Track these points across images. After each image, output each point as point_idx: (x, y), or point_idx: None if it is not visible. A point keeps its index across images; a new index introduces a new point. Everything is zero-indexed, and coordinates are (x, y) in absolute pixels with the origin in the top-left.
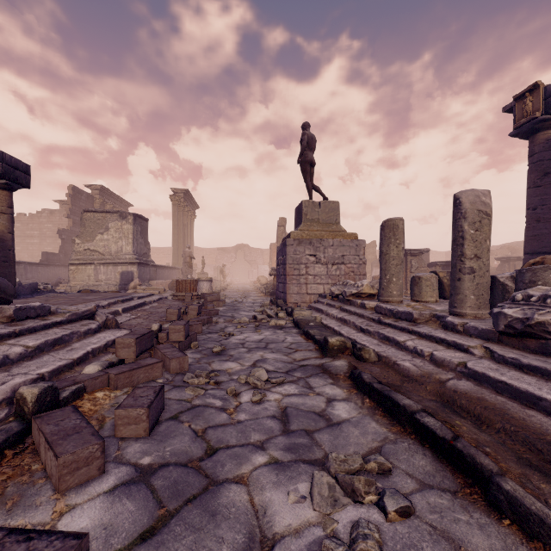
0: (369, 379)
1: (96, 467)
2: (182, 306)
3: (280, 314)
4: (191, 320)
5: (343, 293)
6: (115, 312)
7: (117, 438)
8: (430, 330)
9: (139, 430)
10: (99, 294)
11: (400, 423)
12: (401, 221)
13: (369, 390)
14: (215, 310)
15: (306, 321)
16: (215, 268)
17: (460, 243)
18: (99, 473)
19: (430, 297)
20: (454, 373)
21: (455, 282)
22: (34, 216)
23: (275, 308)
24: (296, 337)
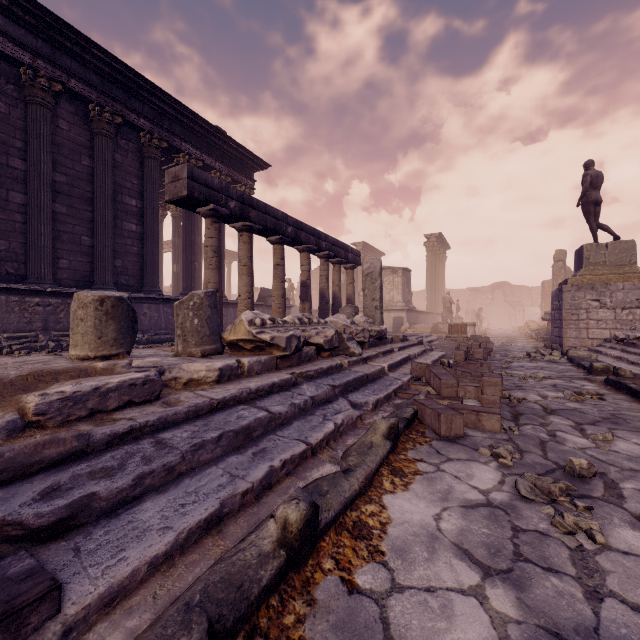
0: (612, 378)
1: None
2: None
3: (554, 354)
4: None
5: (625, 336)
6: None
7: None
8: None
9: None
10: (394, 333)
11: (621, 391)
12: None
13: (611, 383)
14: (490, 348)
15: (580, 358)
16: (467, 311)
17: None
18: None
19: None
20: None
21: None
22: (313, 273)
23: (548, 350)
24: (568, 366)
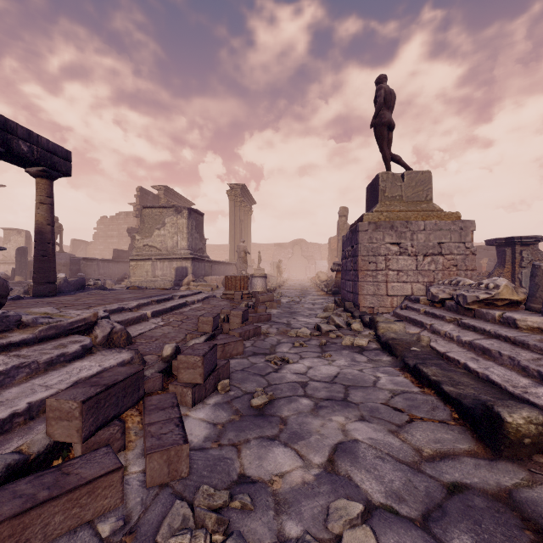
0: None
1: None
2: (226, 309)
3: (354, 325)
4: (231, 332)
5: (458, 297)
6: (141, 317)
7: None
8: None
9: None
10: (143, 291)
11: None
12: None
13: None
14: (266, 315)
15: (405, 344)
16: (272, 263)
17: None
18: None
19: None
20: None
21: None
22: (114, 218)
23: (343, 314)
24: (395, 375)
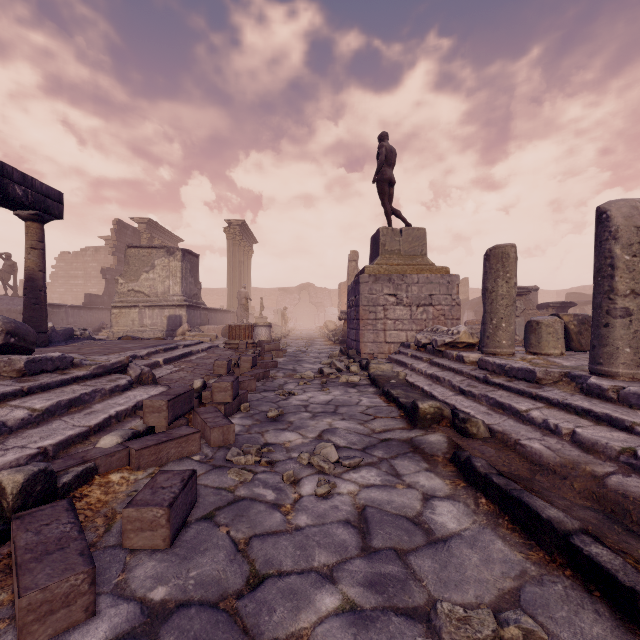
0: (484, 468)
1: (82, 608)
2: (234, 357)
3: (352, 368)
4: (243, 374)
5: (432, 342)
6: (155, 364)
7: (125, 550)
8: (564, 395)
9: (155, 538)
10: (141, 341)
11: (543, 545)
12: (513, 248)
13: (485, 485)
14: (273, 361)
15: (386, 378)
16: (276, 311)
17: (607, 274)
18: (86, 617)
19: (552, 348)
20: (615, 464)
21: (600, 329)
22: (79, 254)
23: (345, 360)
24: (374, 398)
